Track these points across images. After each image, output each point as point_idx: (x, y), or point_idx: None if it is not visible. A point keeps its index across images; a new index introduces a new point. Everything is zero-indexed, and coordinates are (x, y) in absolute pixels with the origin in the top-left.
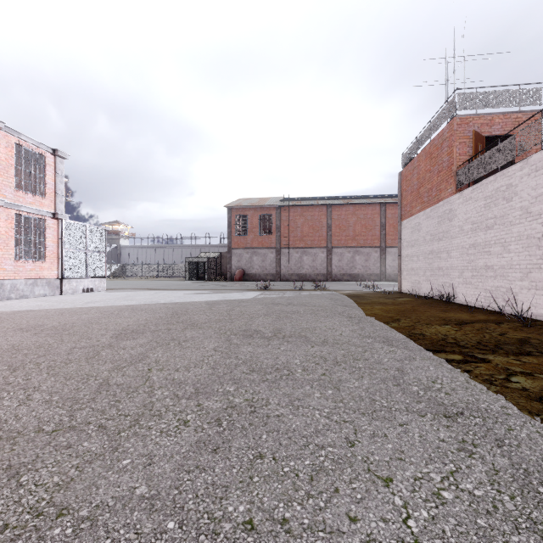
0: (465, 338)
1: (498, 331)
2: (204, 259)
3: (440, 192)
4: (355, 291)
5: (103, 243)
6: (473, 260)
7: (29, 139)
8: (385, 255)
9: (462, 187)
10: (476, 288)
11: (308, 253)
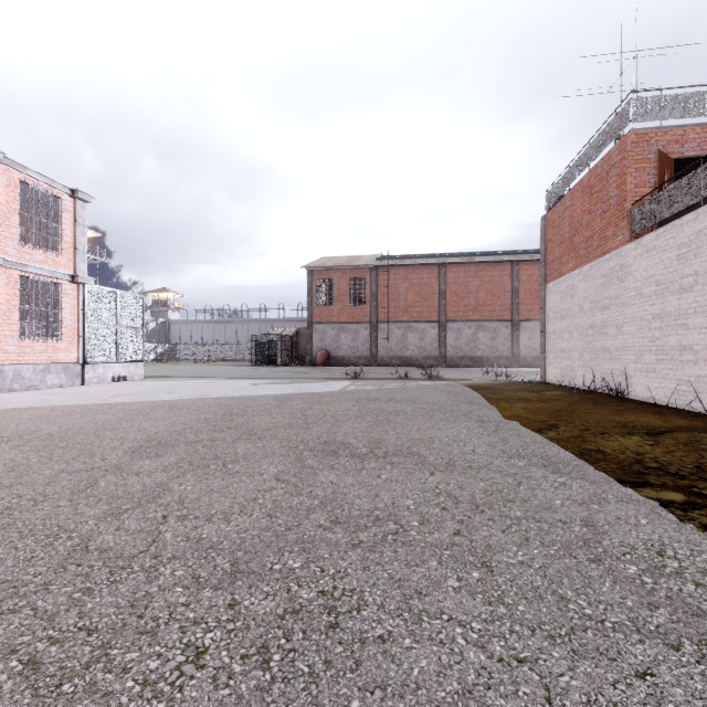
0: (673, 460)
1: None
2: (275, 337)
3: (606, 240)
4: (481, 381)
5: (141, 316)
6: (658, 338)
7: (38, 175)
8: (519, 332)
9: (640, 232)
10: (663, 379)
11: (414, 329)
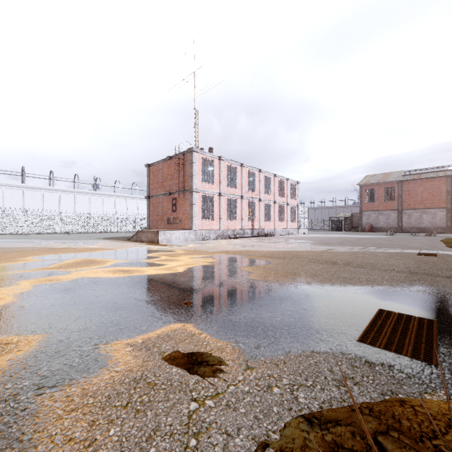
0: None
1: None
2: (341, 218)
3: None
4: None
5: (307, 214)
6: None
7: (293, 181)
8: None
9: None
10: None
11: (427, 212)
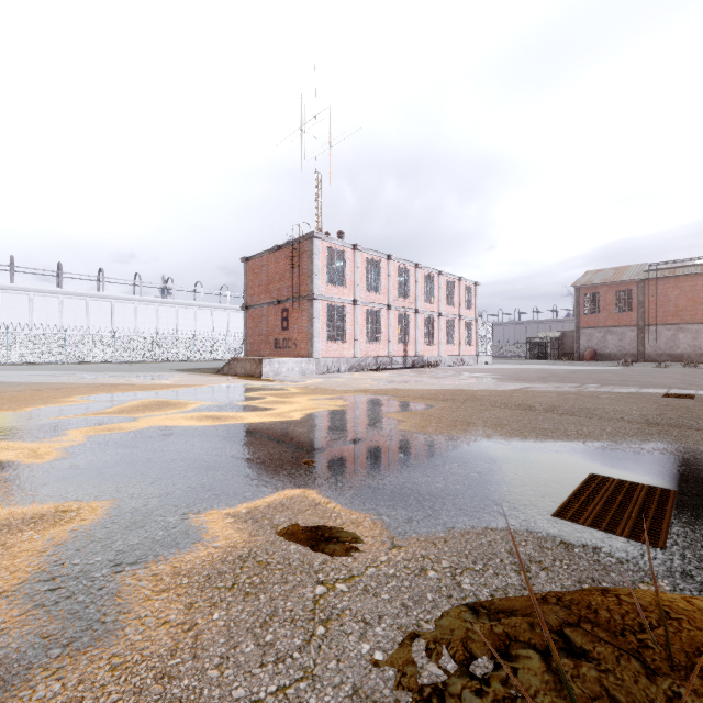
0: None
1: None
2: (546, 339)
3: None
4: None
5: (491, 333)
6: None
7: (468, 281)
8: None
9: None
10: None
11: (685, 330)
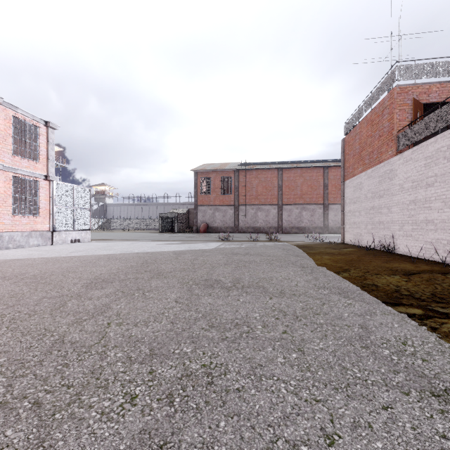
0: (418, 290)
1: (447, 282)
2: (174, 214)
3: (381, 154)
4: (304, 242)
5: (89, 201)
6: (413, 215)
7: (24, 112)
8: (328, 211)
9: (402, 149)
10: (416, 240)
11: (262, 209)
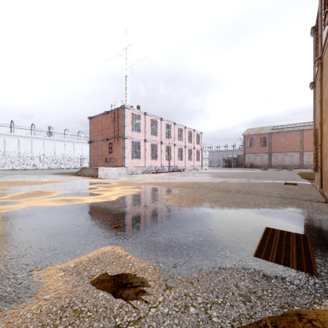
0: (311, 176)
1: None
2: (231, 158)
3: None
4: (306, 171)
5: (208, 155)
6: None
7: (198, 131)
8: None
9: None
10: None
11: (287, 154)
